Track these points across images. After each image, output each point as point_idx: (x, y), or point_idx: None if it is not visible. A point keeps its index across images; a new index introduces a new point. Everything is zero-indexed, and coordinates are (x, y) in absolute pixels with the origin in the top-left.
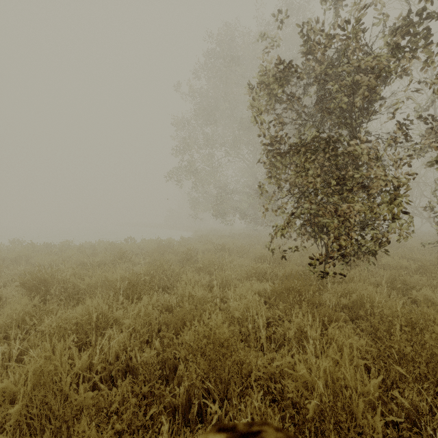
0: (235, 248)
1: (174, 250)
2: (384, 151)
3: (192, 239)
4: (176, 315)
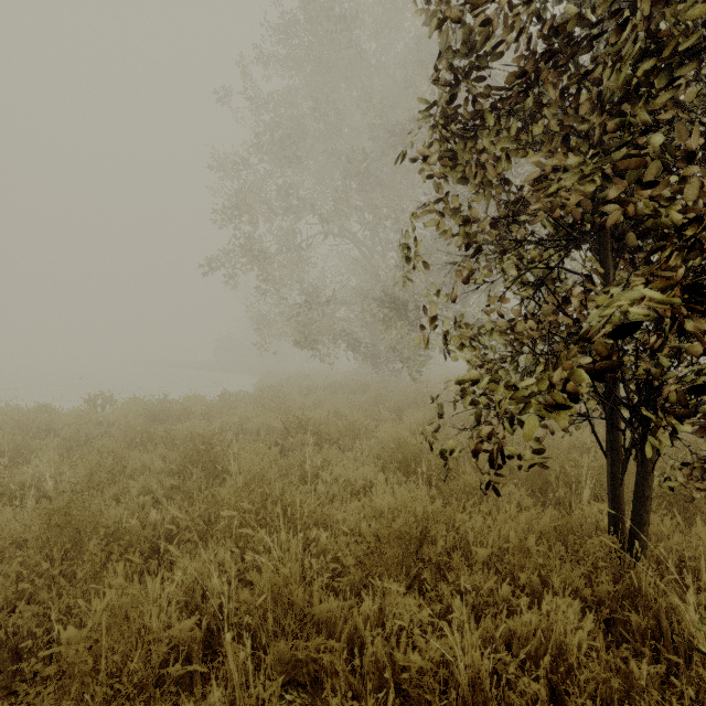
0: (334, 420)
1: (175, 434)
2: None
3: (250, 394)
4: None
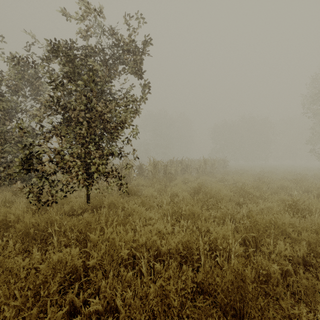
0: None
1: None
2: None
3: None
4: None
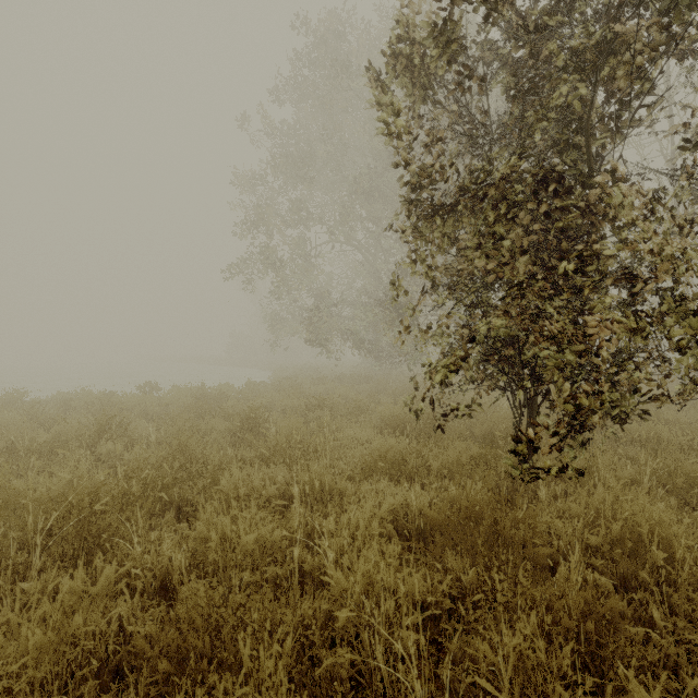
0: (343, 403)
1: (226, 409)
2: (659, 203)
3: (268, 384)
4: (175, 613)
